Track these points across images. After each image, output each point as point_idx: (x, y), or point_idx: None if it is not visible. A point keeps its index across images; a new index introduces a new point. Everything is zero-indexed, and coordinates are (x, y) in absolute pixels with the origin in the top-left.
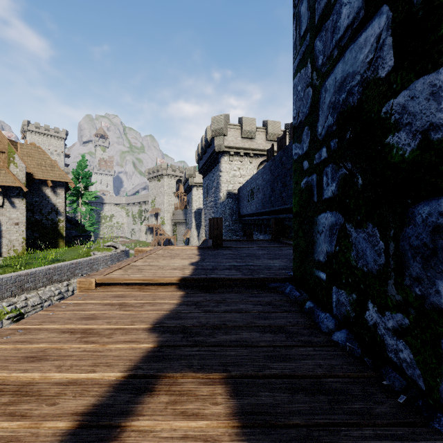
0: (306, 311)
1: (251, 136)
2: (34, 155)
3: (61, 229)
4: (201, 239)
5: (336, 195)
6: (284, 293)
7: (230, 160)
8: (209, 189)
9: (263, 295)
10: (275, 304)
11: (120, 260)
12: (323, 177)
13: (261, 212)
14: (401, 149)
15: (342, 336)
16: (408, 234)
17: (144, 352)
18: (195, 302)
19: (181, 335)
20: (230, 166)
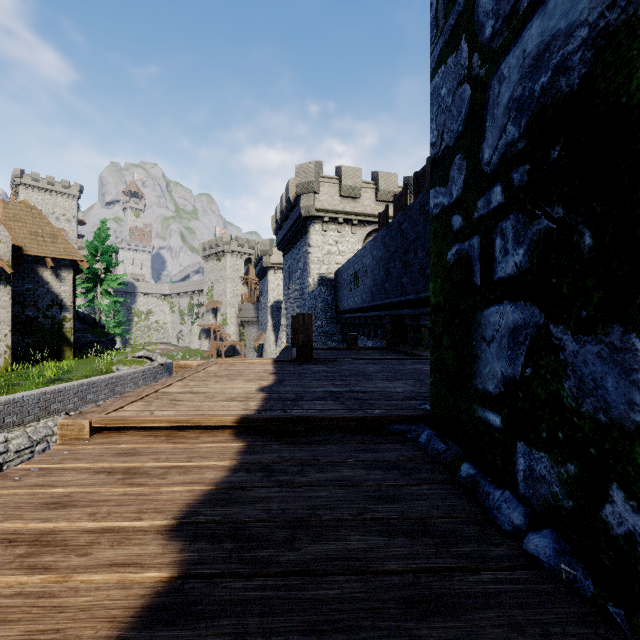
0: (463, 483)
1: (354, 194)
2: (26, 219)
3: (68, 332)
4: (281, 347)
5: (524, 271)
6: (418, 444)
7: (323, 229)
8: (292, 272)
9: (382, 449)
10: (406, 468)
11: (157, 378)
12: (495, 240)
13: (369, 307)
14: None
15: (547, 546)
16: None
17: (146, 595)
18: (263, 463)
19: (229, 544)
20: (324, 238)
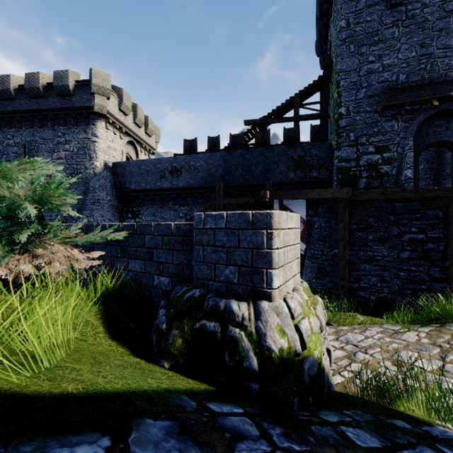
0: None
1: (127, 112)
2: None
3: None
4: None
5: (367, 176)
6: None
7: (108, 127)
8: (39, 150)
9: None
10: None
11: None
12: (362, 173)
13: (203, 187)
14: (382, 172)
15: None
16: (383, 181)
17: None
18: None
19: None
20: (107, 134)
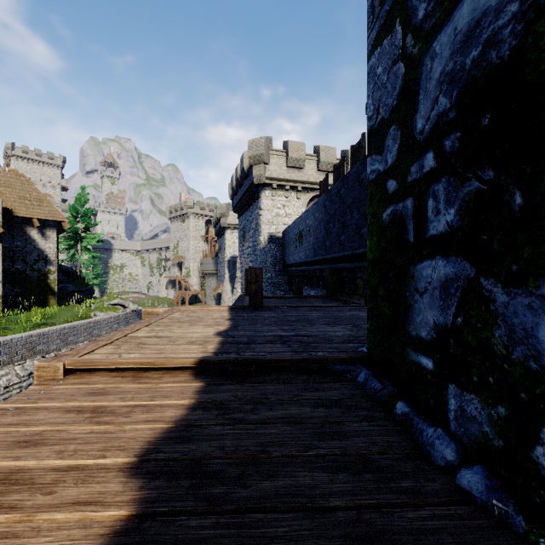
0: (399, 420)
1: (299, 164)
2: (16, 185)
3: (52, 282)
4: (236, 295)
5: (456, 229)
6: (357, 383)
7: (272, 195)
8: (246, 231)
9: (325, 387)
10: (346, 405)
11: (130, 323)
12: (427, 201)
13: (312, 261)
14: None
15: (479, 482)
16: None
17: (105, 535)
18: (218, 402)
19: (185, 482)
20: (273, 203)
